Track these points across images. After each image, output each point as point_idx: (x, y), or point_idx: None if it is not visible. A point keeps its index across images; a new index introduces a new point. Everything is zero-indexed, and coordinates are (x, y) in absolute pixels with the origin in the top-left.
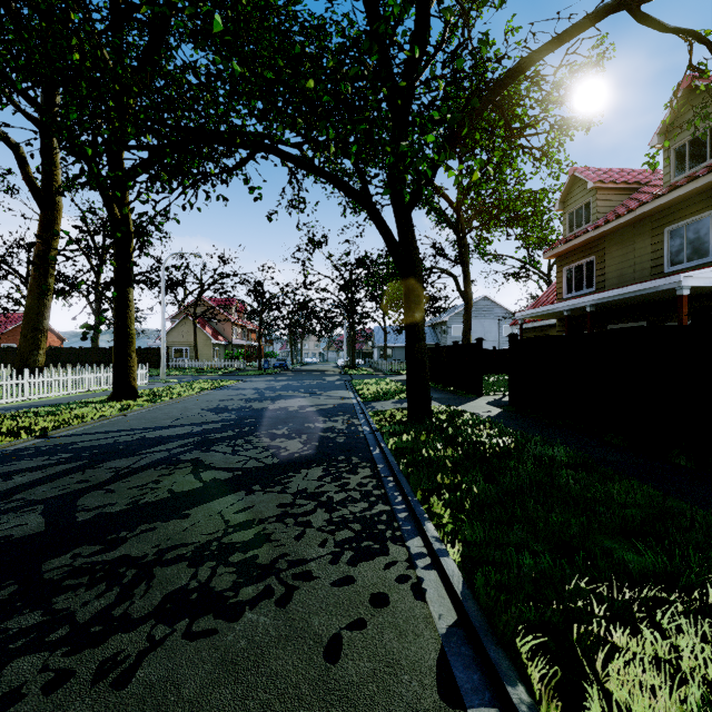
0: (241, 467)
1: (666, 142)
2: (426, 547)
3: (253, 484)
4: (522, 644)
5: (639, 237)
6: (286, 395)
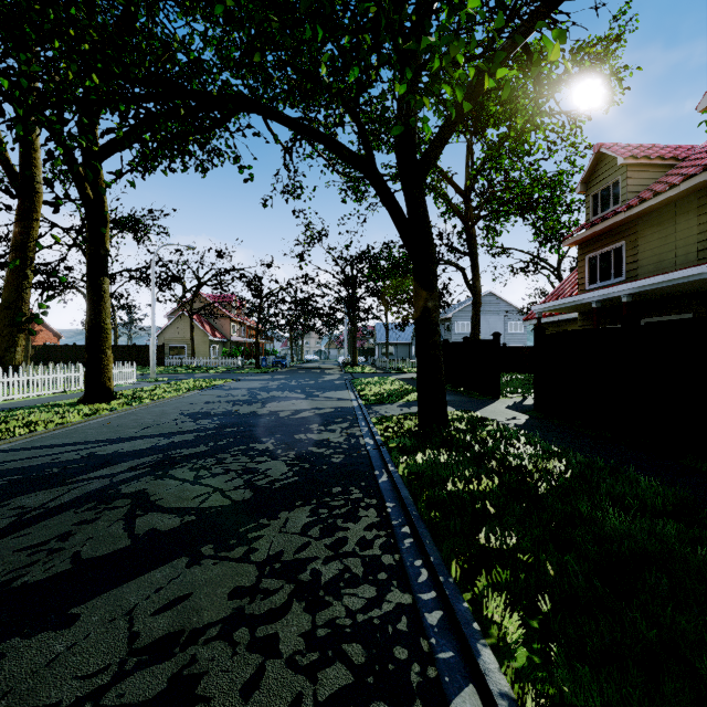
0: (197, 507)
1: None
2: None
3: (204, 542)
4: None
5: (682, 217)
6: (280, 396)
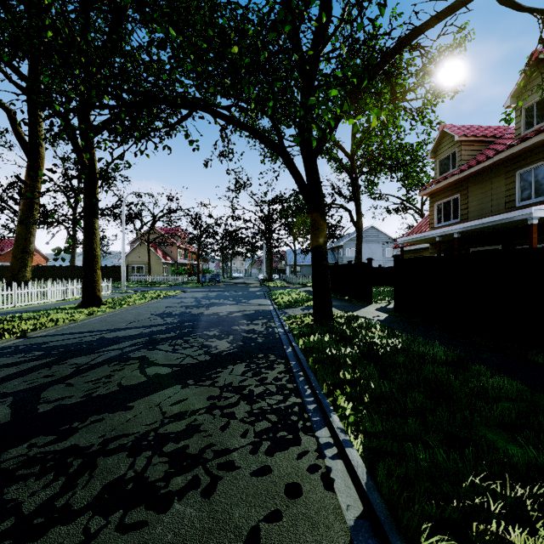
0: (179, 364)
1: (520, 102)
2: (333, 438)
3: (187, 378)
4: (425, 541)
5: (495, 179)
6: (218, 303)
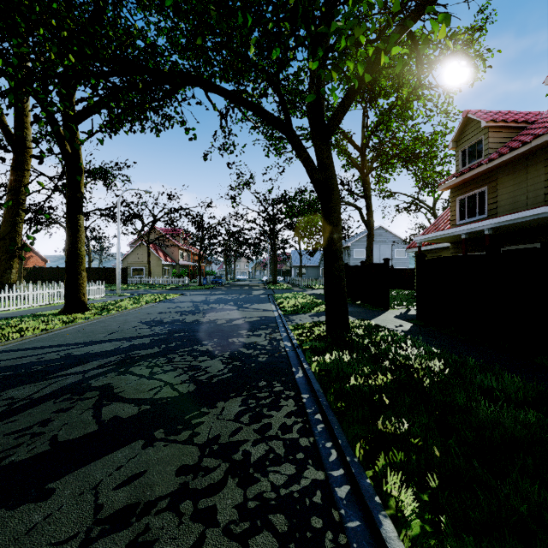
0: (152, 398)
1: None
2: None
3: (156, 427)
4: None
5: (532, 167)
6: (217, 308)
